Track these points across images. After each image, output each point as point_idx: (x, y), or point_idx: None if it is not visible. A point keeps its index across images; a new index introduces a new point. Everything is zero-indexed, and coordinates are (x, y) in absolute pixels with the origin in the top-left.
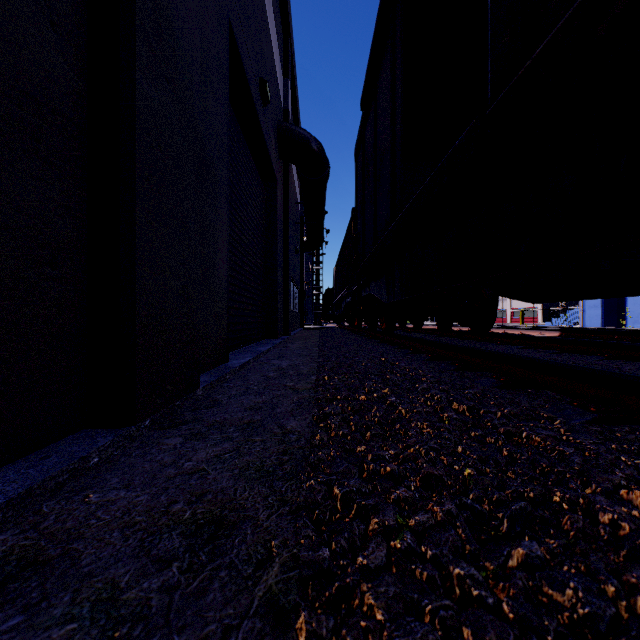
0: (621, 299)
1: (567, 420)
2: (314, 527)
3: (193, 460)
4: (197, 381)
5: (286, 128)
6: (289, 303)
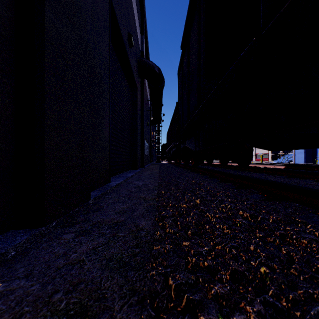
0: (314, 149)
1: (316, 225)
2: None
3: (77, 252)
4: (89, 195)
5: (142, 60)
6: (143, 151)
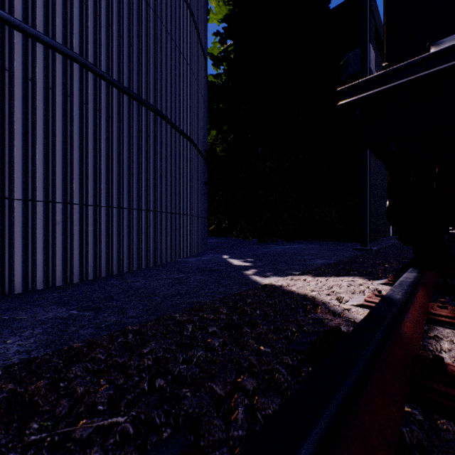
0: None
1: None
2: None
3: None
4: None
5: None
6: None
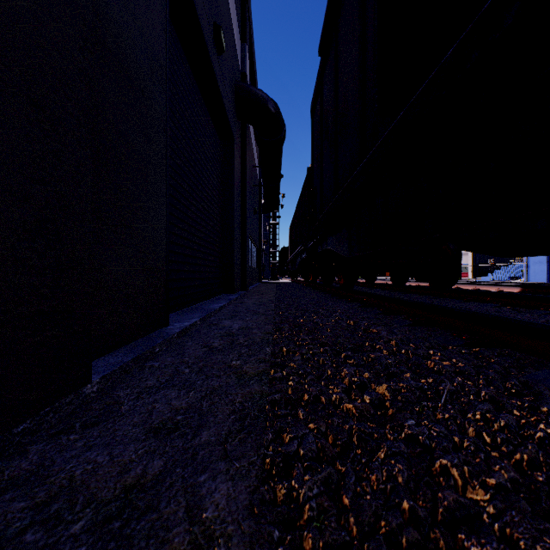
0: None
1: None
2: None
3: None
4: (86, 372)
5: (243, 87)
6: (247, 259)
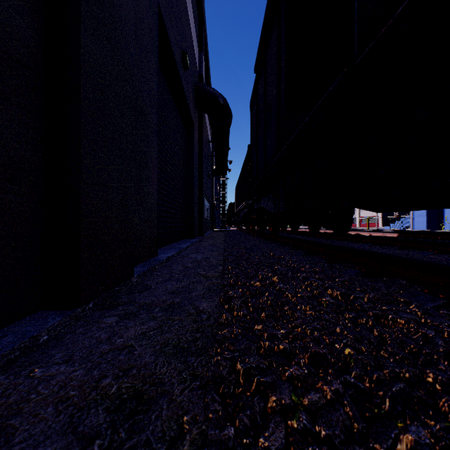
0: (440, 210)
1: (421, 304)
2: (220, 404)
3: (124, 337)
4: (132, 271)
5: (201, 87)
6: (203, 213)
